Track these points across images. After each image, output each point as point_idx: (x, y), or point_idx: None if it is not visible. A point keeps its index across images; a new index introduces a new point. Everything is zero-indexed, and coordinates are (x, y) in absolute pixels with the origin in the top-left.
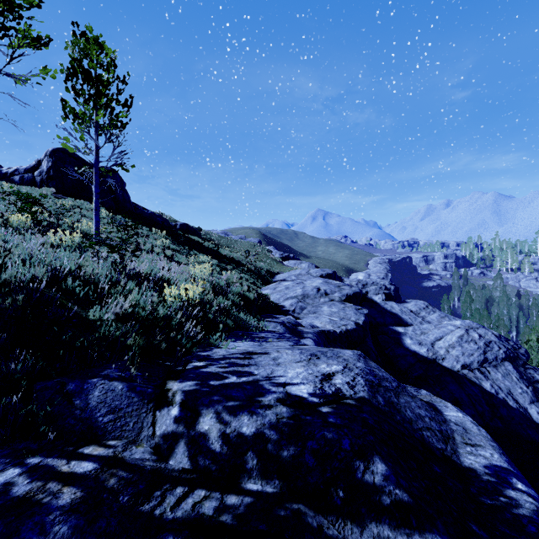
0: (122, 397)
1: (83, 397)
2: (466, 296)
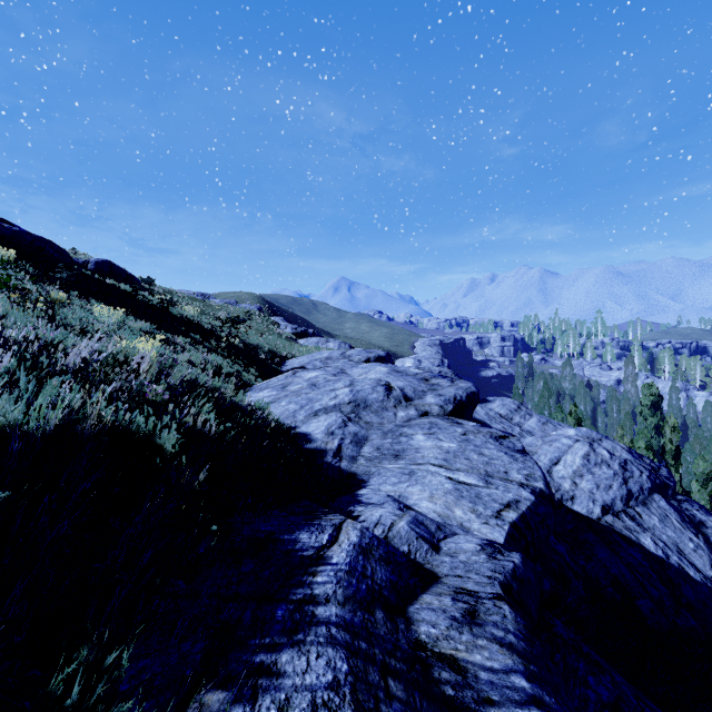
0: None
1: None
2: (544, 388)
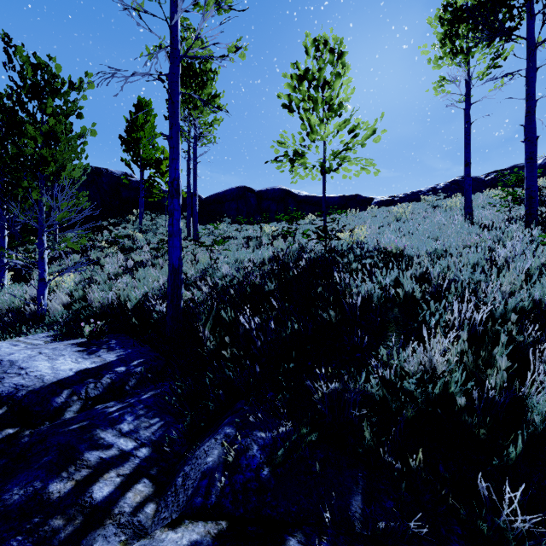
0: (196, 473)
1: (209, 438)
2: None
